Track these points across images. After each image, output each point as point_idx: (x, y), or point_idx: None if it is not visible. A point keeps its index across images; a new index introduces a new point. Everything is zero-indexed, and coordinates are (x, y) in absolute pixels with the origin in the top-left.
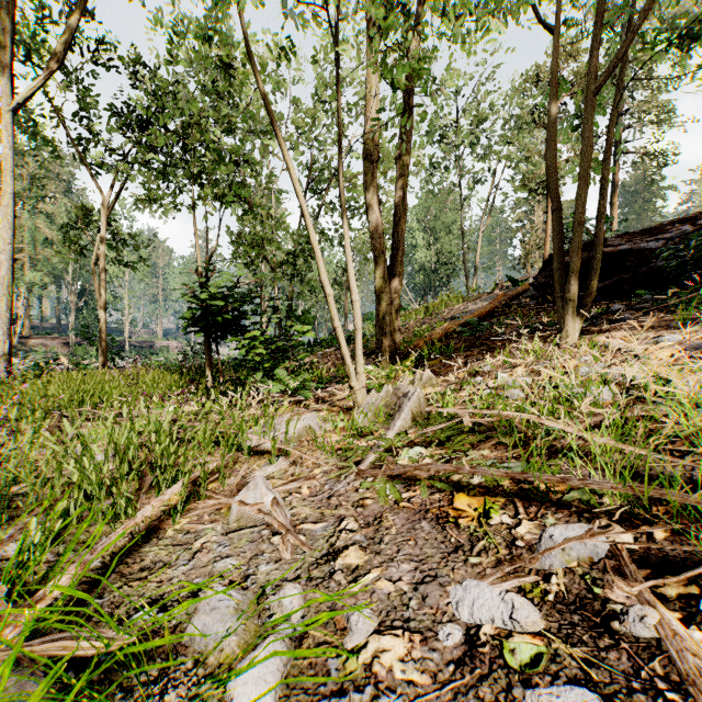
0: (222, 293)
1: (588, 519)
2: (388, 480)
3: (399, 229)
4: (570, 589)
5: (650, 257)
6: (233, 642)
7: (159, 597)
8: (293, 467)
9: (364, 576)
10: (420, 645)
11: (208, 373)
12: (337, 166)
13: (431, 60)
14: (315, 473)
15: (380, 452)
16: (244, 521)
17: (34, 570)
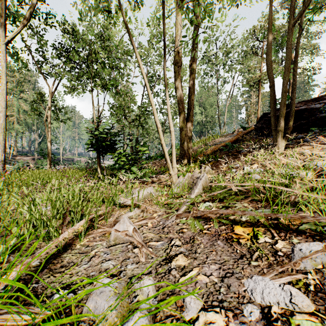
0: (105, 132)
1: (319, 240)
2: (195, 219)
3: (191, 100)
4: (323, 283)
5: (316, 112)
6: (113, 314)
7: (70, 283)
8: (142, 213)
9: (189, 272)
10: (233, 319)
11: (99, 170)
12: (159, 74)
13: (212, 6)
14: (154, 216)
15: (188, 205)
16: (117, 240)
17: (2, 267)
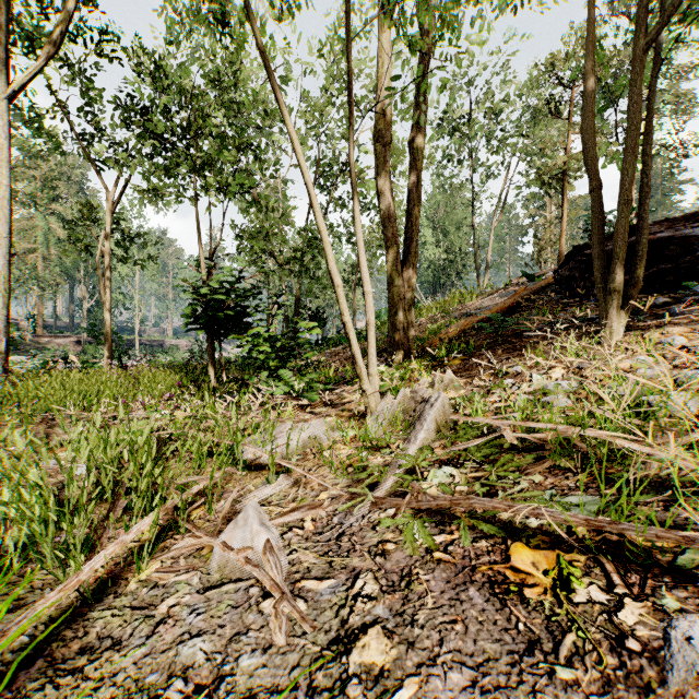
0: (225, 288)
1: None
2: (415, 517)
3: (413, 218)
4: None
5: (695, 244)
6: None
7: None
8: (295, 489)
9: (394, 692)
10: None
11: (212, 372)
12: (345, 161)
13: (458, 7)
14: (321, 498)
15: (401, 474)
16: (228, 571)
17: None
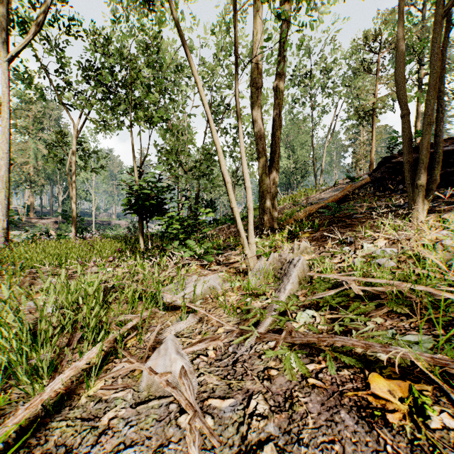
0: (150, 186)
1: None
2: (291, 349)
3: (276, 138)
4: None
5: None
6: None
7: None
8: (200, 325)
9: None
10: None
11: (141, 242)
12: (228, 103)
13: None
14: (219, 332)
15: (277, 316)
16: (153, 390)
17: None
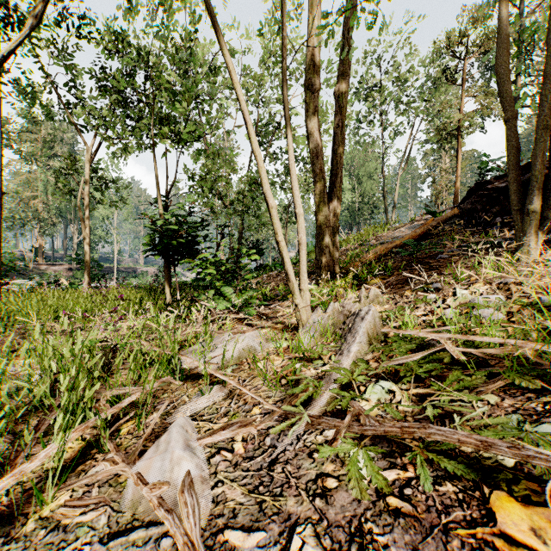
0: (178, 220)
1: None
2: (359, 445)
3: (337, 157)
4: None
5: None
6: None
7: None
8: (228, 402)
9: None
10: None
11: (167, 291)
12: (279, 121)
13: None
14: (253, 413)
15: (337, 390)
16: (140, 510)
17: None
